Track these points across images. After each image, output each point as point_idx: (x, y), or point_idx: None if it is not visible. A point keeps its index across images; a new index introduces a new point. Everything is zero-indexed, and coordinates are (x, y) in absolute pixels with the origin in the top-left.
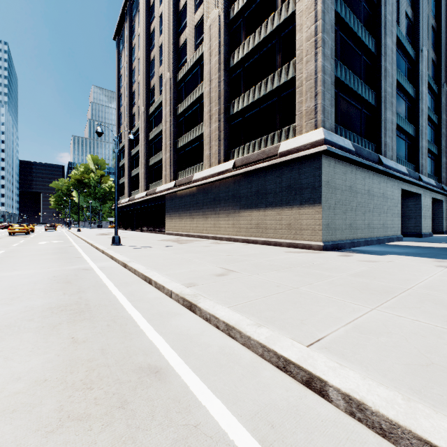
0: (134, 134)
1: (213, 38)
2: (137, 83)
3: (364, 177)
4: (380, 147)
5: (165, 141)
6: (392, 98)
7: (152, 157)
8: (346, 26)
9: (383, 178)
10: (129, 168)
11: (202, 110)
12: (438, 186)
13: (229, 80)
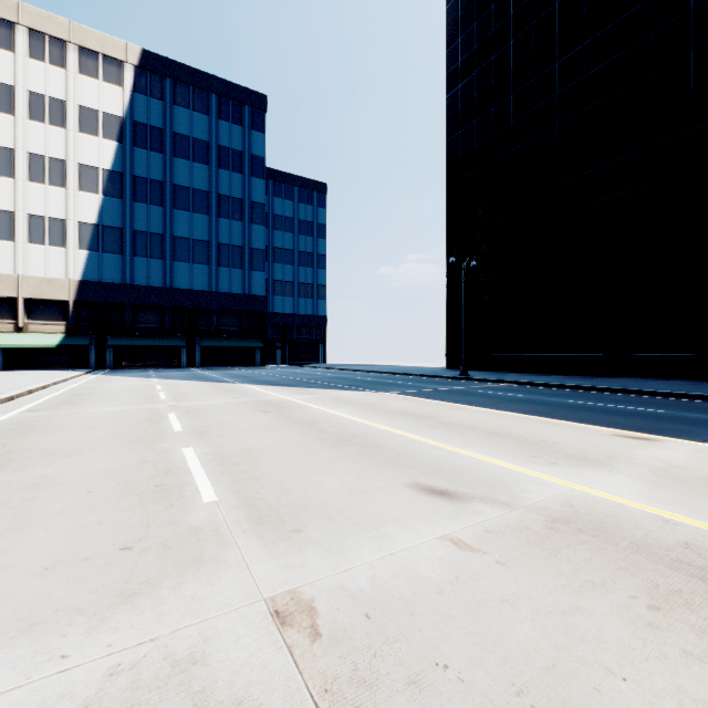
0: None
1: None
2: None
3: None
4: None
5: None
6: None
7: None
8: None
9: None
10: None
11: None
12: None
13: None
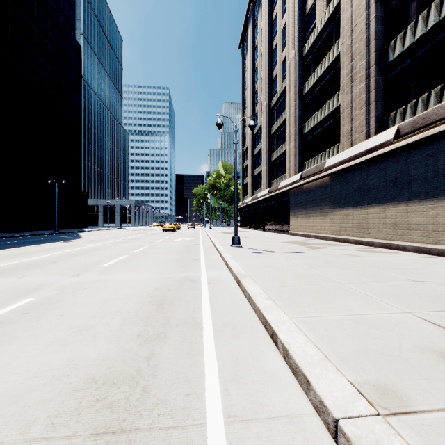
0: (256, 133)
1: None
2: (260, 80)
3: None
4: None
5: (288, 130)
6: None
7: (274, 151)
8: None
9: None
10: (252, 168)
11: (337, 77)
12: None
13: (384, 15)
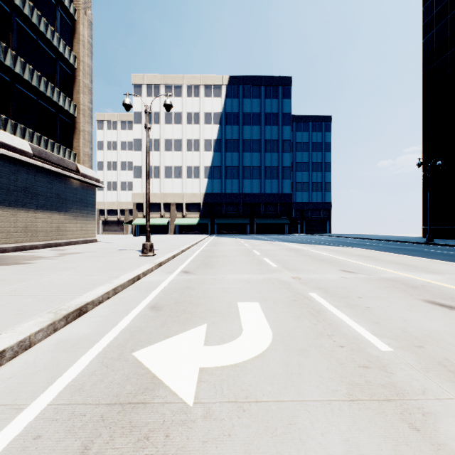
0: None
1: None
2: None
3: None
4: None
5: None
6: None
7: None
8: None
9: None
10: None
11: None
12: None
13: None
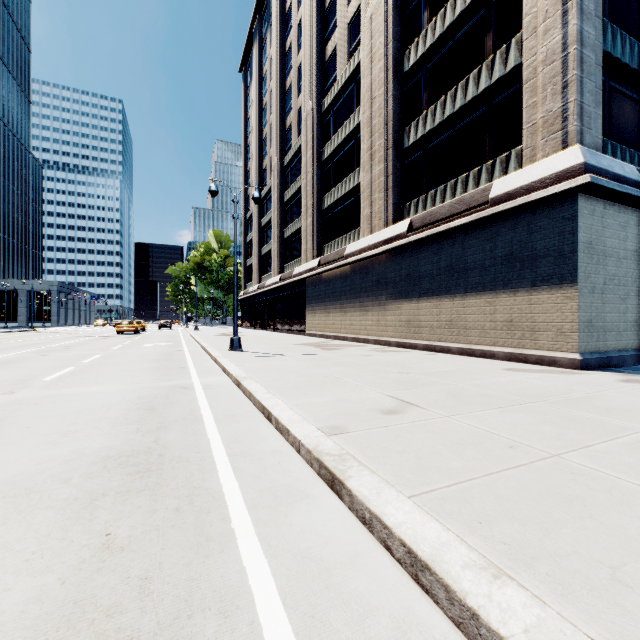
0: (265, 196)
1: (375, 33)
2: (269, 125)
3: None
4: None
5: (305, 201)
6: None
7: (288, 226)
8: None
9: None
10: (259, 244)
11: (358, 149)
12: None
13: (401, 95)
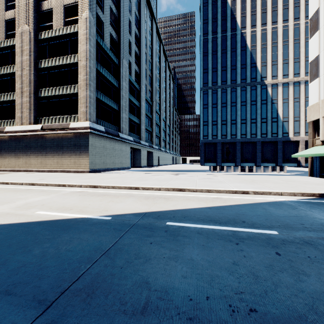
0: None
1: (25, 42)
2: None
3: (111, 142)
4: (120, 128)
5: None
6: (126, 108)
7: None
8: (103, 75)
9: (121, 142)
10: None
11: (13, 83)
12: (151, 145)
13: (38, 74)
